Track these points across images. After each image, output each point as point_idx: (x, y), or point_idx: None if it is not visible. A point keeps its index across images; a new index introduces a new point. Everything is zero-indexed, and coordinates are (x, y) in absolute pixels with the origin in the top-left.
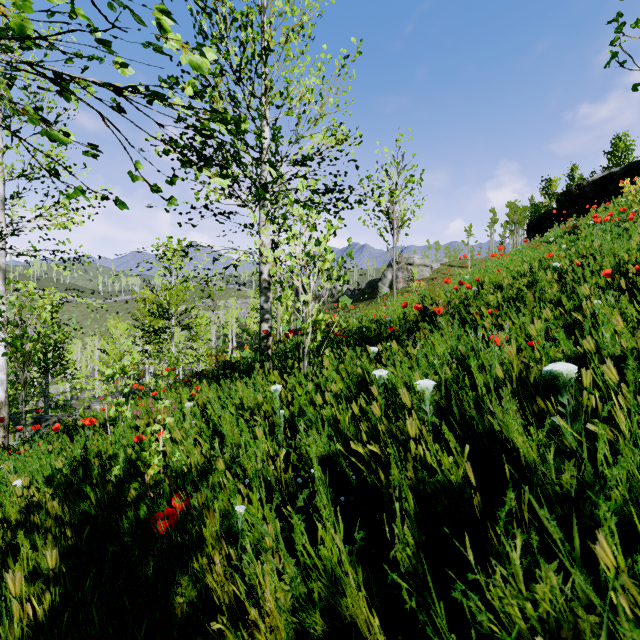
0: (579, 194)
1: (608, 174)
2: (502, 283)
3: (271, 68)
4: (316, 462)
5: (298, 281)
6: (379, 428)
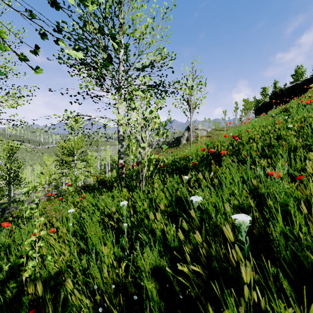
0: (281, 94)
1: (295, 84)
2: (253, 137)
3: (124, 12)
4: (149, 272)
5: (139, 135)
6: (202, 253)
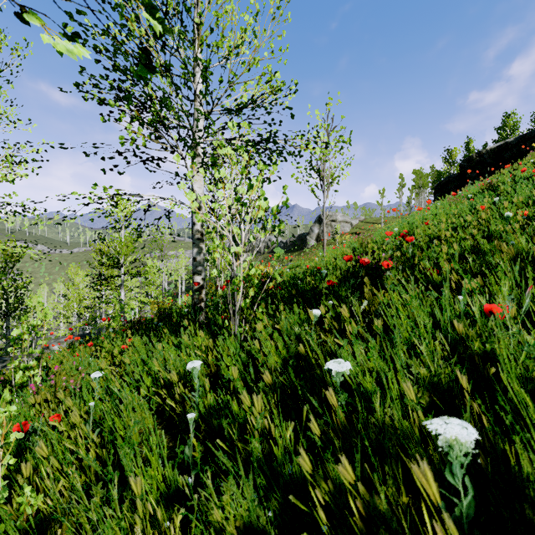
0: (479, 160)
1: (504, 143)
2: (437, 235)
3: (201, 5)
4: None
5: (229, 231)
6: (354, 511)
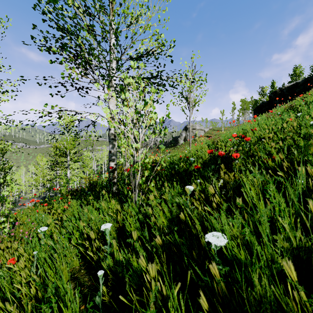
0: (280, 93)
1: (295, 83)
2: (262, 136)
3: None
4: None
5: (132, 134)
6: None
